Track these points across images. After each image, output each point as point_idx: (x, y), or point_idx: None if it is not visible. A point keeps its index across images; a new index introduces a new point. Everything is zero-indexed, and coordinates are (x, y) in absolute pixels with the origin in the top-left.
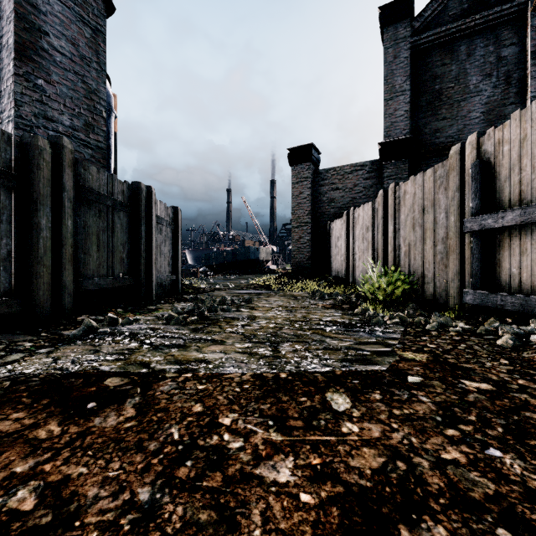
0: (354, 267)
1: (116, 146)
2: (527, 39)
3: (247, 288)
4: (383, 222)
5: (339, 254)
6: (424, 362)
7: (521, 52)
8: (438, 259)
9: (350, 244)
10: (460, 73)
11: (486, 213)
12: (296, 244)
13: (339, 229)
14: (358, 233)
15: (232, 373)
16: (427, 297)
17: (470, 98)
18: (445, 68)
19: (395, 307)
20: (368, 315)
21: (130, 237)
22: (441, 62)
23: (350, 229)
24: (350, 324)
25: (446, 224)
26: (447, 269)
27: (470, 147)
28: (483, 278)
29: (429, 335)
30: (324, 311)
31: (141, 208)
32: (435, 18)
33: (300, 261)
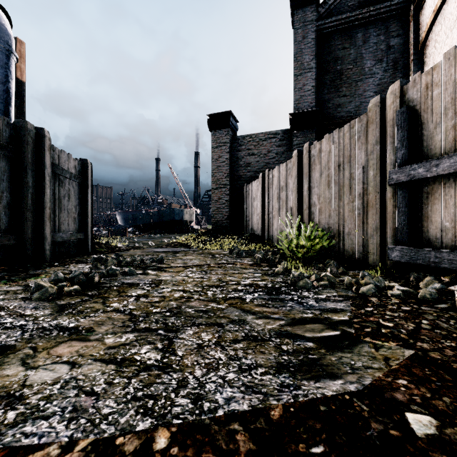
0: (269, 225)
1: (24, 96)
2: (410, 32)
3: (167, 246)
4: (297, 181)
5: (255, 213)
6: (401, 361)
7: (405, 43)
8: (355, 215)
9: (265, 204)
10: (357, 56)
11: (412, 163)
12: (215, 205)
13: (255, 190)
14: (273, 193)
15: (42, 444)
16: (343, 254)
17: (365, 79)
18: (345, 51)
19: (315, 265)
20: (292, 276)
21: (10, 186)
22: (342, 46)
23: (265, 189)
24: (274, 288)
25: (364, 180)
26: (365, 225)
27: (392, 97)
28: (410, 233)
29: (371, 302)
30: (242, 272)
31: (28, 152)
32: (337, 7)
33: (219, 220)
